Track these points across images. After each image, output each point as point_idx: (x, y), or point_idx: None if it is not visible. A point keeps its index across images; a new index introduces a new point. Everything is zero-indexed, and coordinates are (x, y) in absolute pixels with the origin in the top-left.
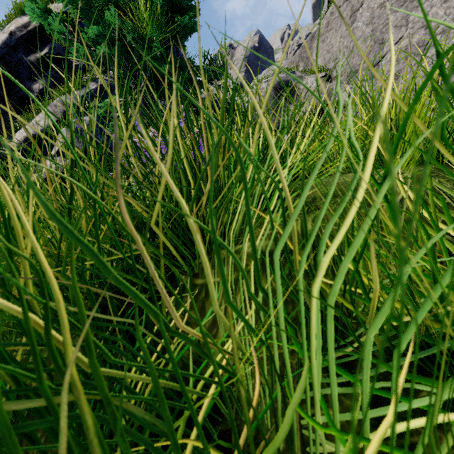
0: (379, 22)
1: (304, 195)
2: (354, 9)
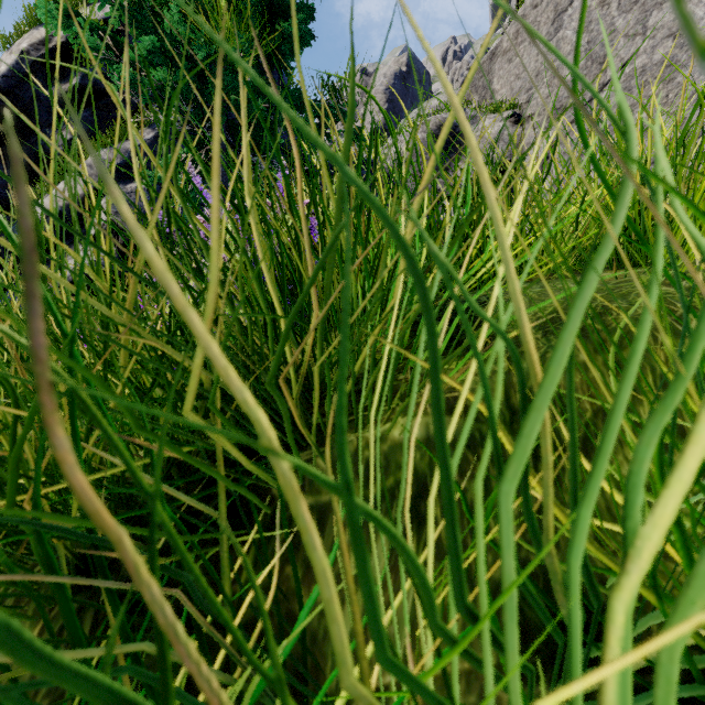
0: (599, 29)
1: (564, 364)
2: (559, 9)
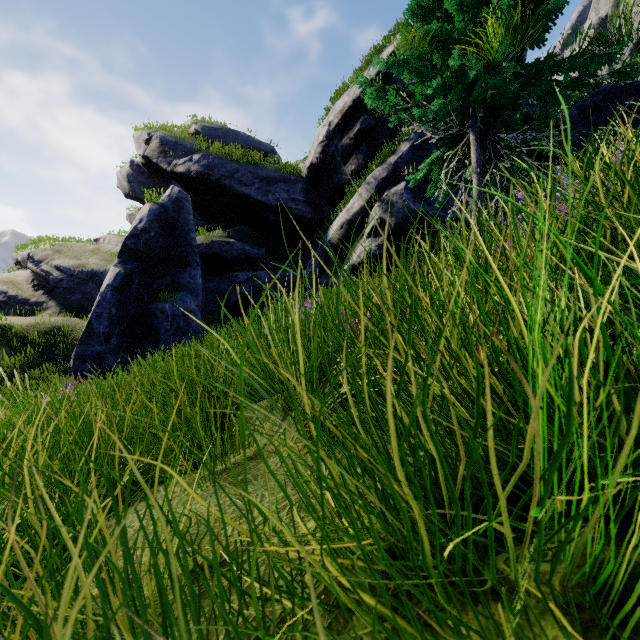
0: None
1: None
2: None
